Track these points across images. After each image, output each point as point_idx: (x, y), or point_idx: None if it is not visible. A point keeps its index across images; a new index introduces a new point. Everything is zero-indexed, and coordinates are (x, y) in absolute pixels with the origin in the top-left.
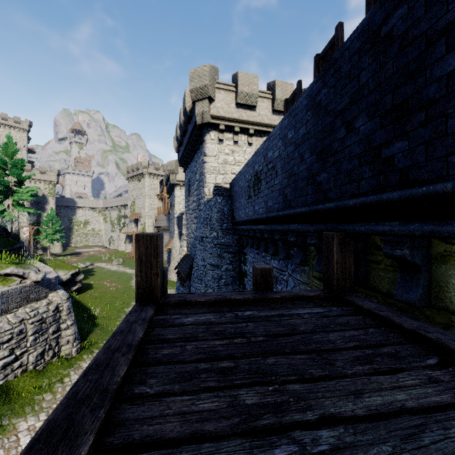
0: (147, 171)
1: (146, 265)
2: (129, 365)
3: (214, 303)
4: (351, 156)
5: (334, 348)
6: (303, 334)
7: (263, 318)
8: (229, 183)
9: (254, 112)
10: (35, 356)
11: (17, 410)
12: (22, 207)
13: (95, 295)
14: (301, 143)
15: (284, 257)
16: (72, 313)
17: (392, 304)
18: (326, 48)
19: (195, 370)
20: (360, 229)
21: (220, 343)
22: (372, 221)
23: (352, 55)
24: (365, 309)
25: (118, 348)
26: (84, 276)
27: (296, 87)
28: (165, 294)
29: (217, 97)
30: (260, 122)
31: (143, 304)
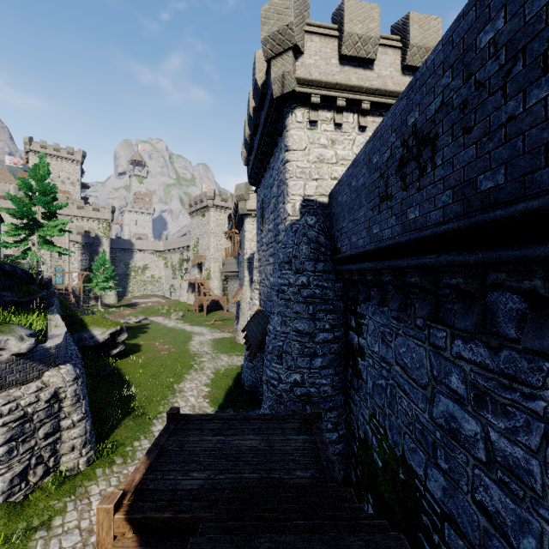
0: (212, 203)
1: None
2: None
3: None
4: None
5: None
6: None
7: None
8: (327, 194)
9: (371, 72)
10: (8, 480)
11: None
12: (49, 245)
13: (141, 361)
14: None
15: None
16: (83, 402)
17: None
18: None
19: None
20: None
21: None
22: None
23: None
24: None
25: None
26: (134, 334)
27: None
28: None
29: (308, 47)
30: (381, 89)
31: None
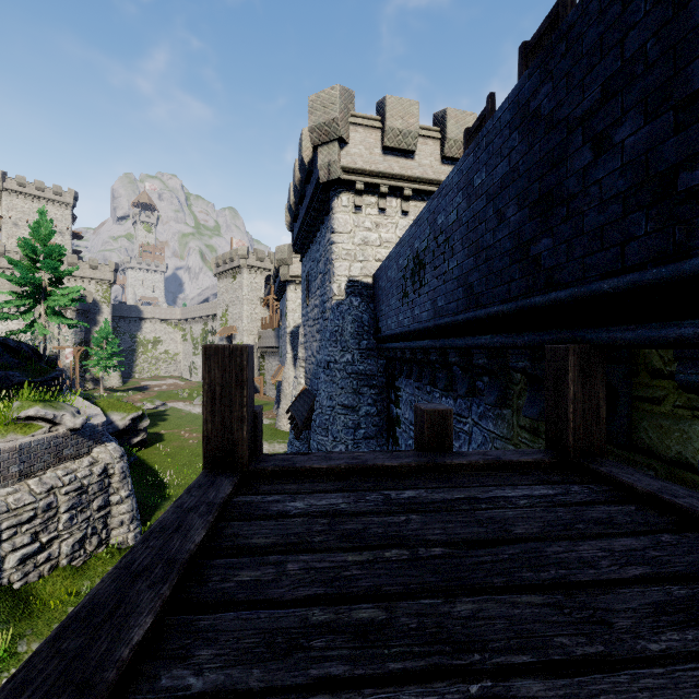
0: (246, 263)
1: (223, 402)
2: (159, 610)
3: (345, 472)
4: (605, 199)
5: (597, 577)
6: (525, 543)
7: (438, 504)
8: (371, 275)
9: (412, 161)
10: (70, 545)
11: (41, 629)
12: (59, 317)
13: (167, 451)
14: (498, 192)
15: (465, 392)
16: (129, 479)
17: (688, 482)
18: (542, 28)
19: (301, 627)
20: (625, 337)
21: (355, 558)
22: (651, 320)
23: (607, 5)
24: (640, 491)
25: (146, 567)
26: (152, 422)
27: (486, 106)
28: (258, 455)
29: (353, 137)
30: (421, 177)
31: (215, 473)
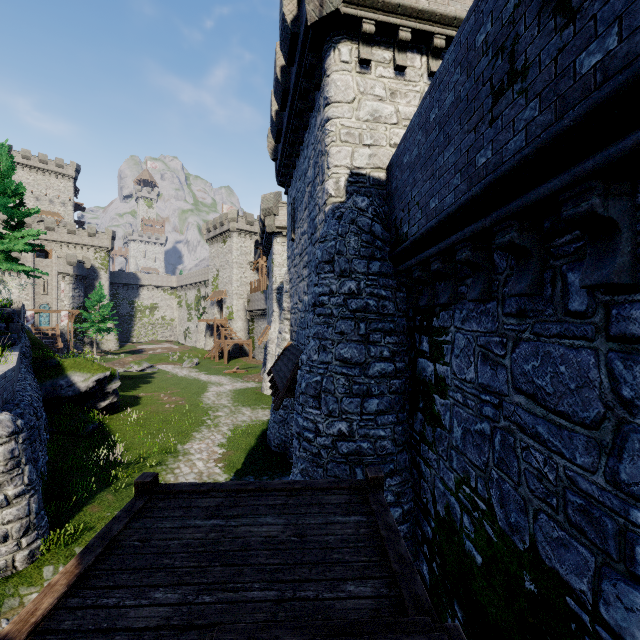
0: (235, 227)
1: None
2: None
3: None
4: None
5: None
6: None
7: None
8: (384, 167)
9: None
10: None
11: None
12: (12, 263)
13: (138, 416)
14: None
15: None
16: (25, 468)
17: None
18: None
19: None
20: None
21: None
22: None
23: None
24: None
25: None
26: (134, 385)
27: None
28: None
29: None
30: (461, 17)
31: None
